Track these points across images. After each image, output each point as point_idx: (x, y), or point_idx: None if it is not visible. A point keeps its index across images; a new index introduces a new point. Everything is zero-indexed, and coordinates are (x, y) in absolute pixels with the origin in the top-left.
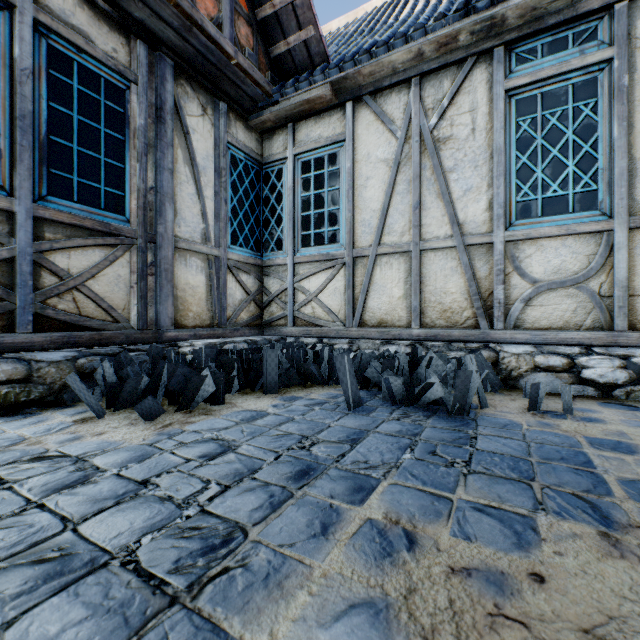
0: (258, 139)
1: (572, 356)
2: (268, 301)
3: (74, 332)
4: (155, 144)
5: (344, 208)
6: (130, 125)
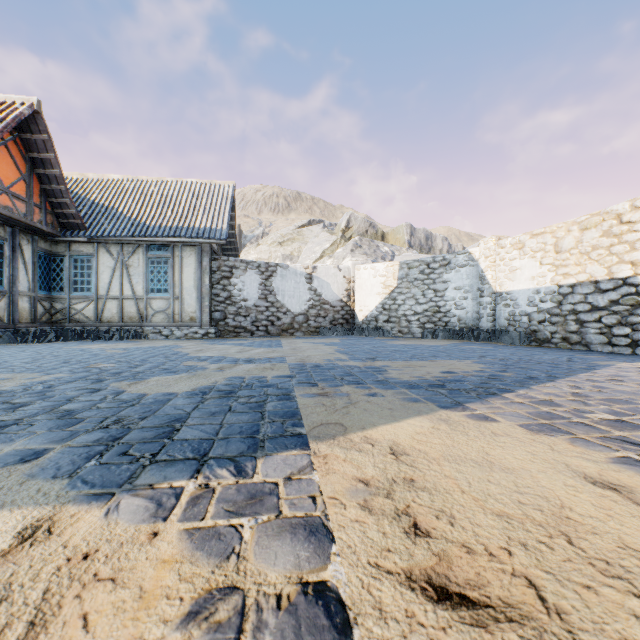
0: (50, 244)
1: (161, 329)
2: (56, 313)
3: None
4: (13, 259)
5: (94, 280)
6: (5, 256)
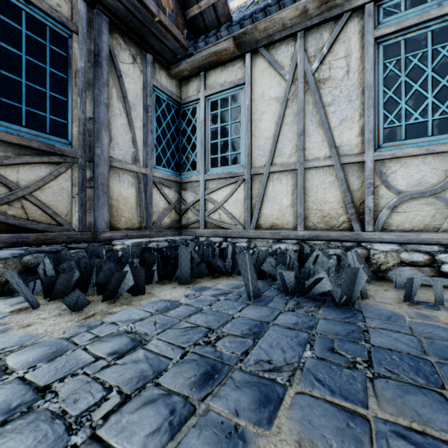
0: (177, 85)
1: (432, 253)
2: (185, 209)
3: (22, 233)
4: (93, 83)
5: (244, 136)
6: (72, 67)
